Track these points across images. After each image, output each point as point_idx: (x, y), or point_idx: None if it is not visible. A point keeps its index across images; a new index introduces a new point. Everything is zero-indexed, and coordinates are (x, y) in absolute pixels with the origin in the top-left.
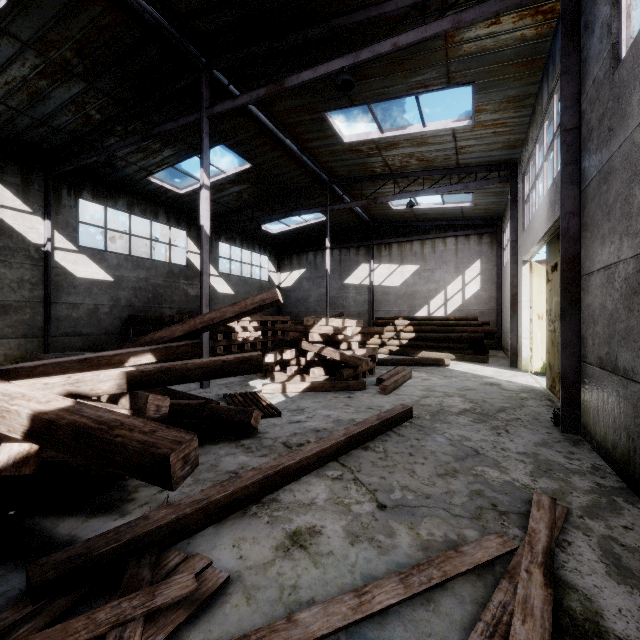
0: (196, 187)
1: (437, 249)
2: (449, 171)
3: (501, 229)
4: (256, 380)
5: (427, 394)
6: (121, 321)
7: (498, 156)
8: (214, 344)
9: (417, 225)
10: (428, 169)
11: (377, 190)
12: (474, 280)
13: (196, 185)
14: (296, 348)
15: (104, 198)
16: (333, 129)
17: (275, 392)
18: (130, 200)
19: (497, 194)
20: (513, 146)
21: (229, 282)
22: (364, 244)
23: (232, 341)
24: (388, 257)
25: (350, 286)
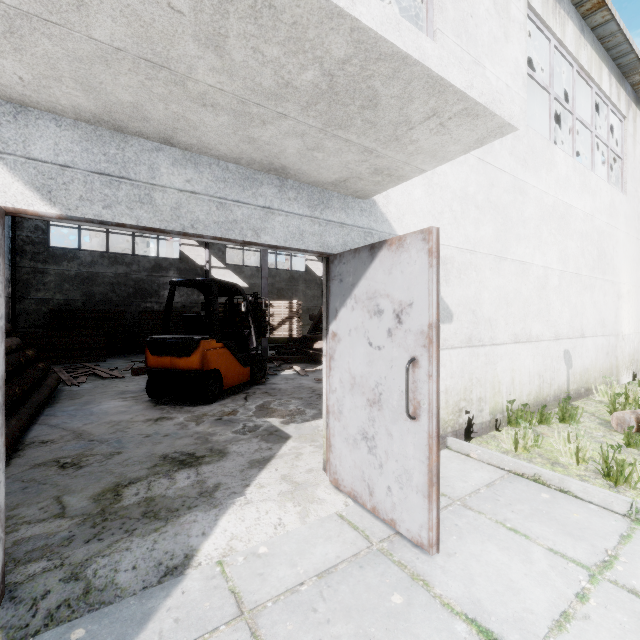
0: None
1: None
2: None
3: None
4: None
5: None
6: None
7: None
8: None
9: None
10: None
11: None
12: None
13: None
14: None
15: None
16: None
17: None
18: None
19: None
20: None
21: None
22: None
23: None
24: None
25: None
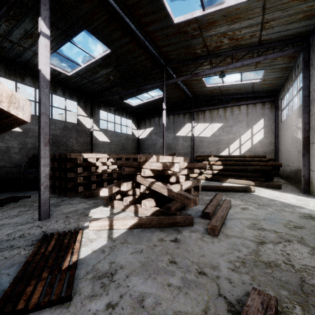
0: (77, 70)
1: (234, 113)
2: (252, 48)
3: (278, 98)
4: (99, 207)
5: (259, 236)
6: (28, 158)
7: (295, 29)
8: (76, 175)
9: (221, 98)
10: (236, 48)
11: (197, 71)
12: (259, 132)
13: (77, 68)
14: (133, 180)
15: (14, 76)
16: (165, 8)
17: (102, 229)
18: (35, 79)
19: (282, 70)
20: (312, 15)
21: (106, 134)
22: (188, 111)
23: (93, 172)
24: (203, 119)
25: (180, 137)
